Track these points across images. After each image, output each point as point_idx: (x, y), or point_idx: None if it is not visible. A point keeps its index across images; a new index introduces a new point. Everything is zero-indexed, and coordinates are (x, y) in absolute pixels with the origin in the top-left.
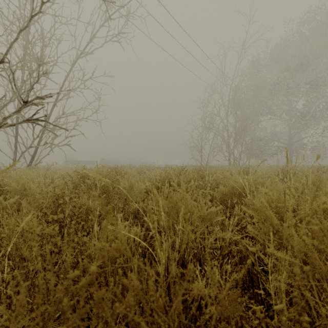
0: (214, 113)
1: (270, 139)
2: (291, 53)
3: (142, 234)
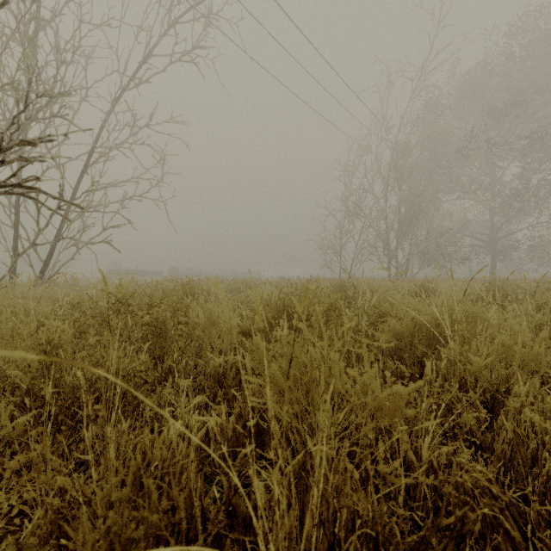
0: (364, 188)
1: (458, 233)
2: (496, 85)
3: (228, 430)
